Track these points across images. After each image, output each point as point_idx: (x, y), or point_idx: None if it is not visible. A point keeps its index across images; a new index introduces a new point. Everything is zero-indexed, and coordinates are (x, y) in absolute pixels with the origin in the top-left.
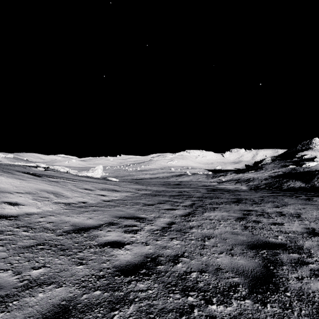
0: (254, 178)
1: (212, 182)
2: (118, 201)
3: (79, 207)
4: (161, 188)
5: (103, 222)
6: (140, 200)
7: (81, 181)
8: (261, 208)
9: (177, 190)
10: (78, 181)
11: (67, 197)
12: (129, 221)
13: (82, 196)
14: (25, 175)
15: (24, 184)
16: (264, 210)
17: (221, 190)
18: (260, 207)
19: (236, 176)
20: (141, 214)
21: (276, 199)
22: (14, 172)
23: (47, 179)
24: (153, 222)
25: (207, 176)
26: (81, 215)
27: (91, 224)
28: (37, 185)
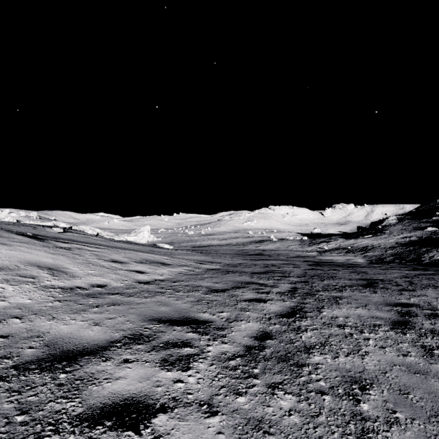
0: (374, 246)
1: (310, 252)
2: (165, 283)
3: (87, 296)
4: (236, 259)
5: (120, 334)
6: (203, 281)
7: (110, 248)
8: (424, 299)
9: (261, 264)
10: (105, 248)
11: (73, 275)
12: (177, 331)
13: (103, 273)
14: (18, 237)
15: (2, 251)
16: (432, 305)
17: (329, 263)
18: (420, 298)
19: (344, 242)
20: (202, 312)
21: (434, 281)
22: (1, 232)
23: (53, 244)
24: (226, 333)
25: (301, 243)
26: (81, 316)
27: (93, 341)
28: (25, 254)
